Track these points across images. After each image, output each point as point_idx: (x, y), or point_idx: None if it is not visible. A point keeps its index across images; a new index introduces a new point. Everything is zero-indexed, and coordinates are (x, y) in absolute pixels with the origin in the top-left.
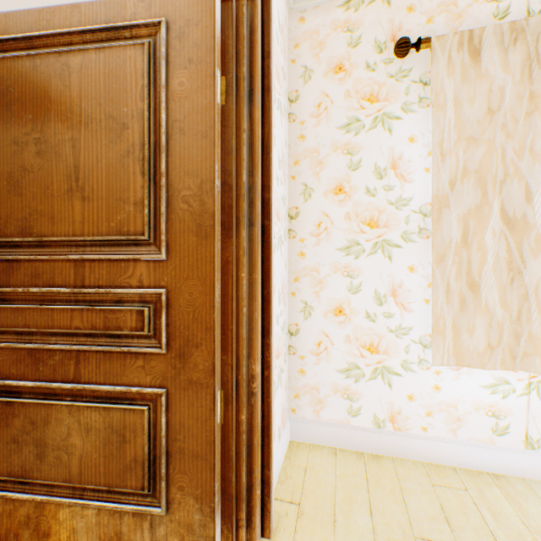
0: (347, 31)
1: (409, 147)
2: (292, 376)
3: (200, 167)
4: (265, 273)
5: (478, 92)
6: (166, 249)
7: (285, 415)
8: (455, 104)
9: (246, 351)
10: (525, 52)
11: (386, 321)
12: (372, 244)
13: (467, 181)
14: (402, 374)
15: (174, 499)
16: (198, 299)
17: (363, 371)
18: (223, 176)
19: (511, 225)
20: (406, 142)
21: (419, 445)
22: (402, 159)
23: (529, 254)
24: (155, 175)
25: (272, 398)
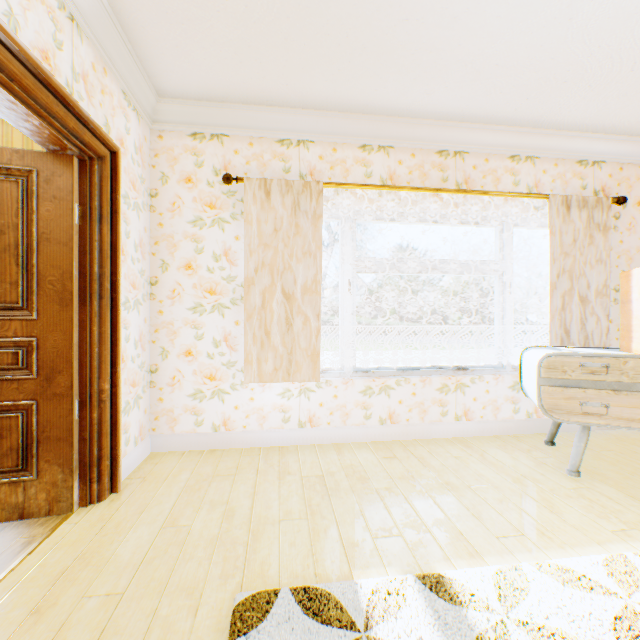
0: (195, 155)
1: (236, 243)
2: (153, 404)
3: (63, 263)
4: (115, 327)
5: (270, 217)
6: (37, 313)
7: (145, 432)
8: (258, 222)
9: (98, 375)
10: (293, 200)
11: (221, 358)
12: (212, 306)
13: (264, 270)
14: (232, 393)
15: (43, 468)
16: (61, 344)
17: (206, 394)
18: (81, 268)
19: (288, 298)
20: (234, 239)
21: (242, 437)
22: (232, 250)
23: (296, 314)
24: (29, 265)
25: (120, 406)
